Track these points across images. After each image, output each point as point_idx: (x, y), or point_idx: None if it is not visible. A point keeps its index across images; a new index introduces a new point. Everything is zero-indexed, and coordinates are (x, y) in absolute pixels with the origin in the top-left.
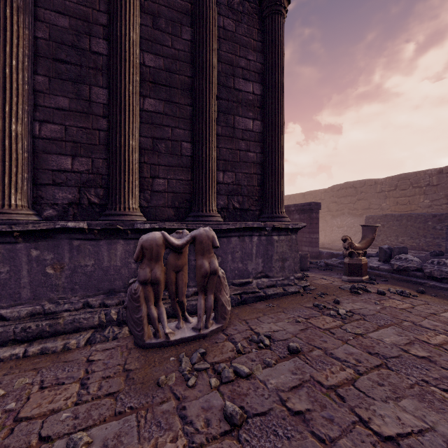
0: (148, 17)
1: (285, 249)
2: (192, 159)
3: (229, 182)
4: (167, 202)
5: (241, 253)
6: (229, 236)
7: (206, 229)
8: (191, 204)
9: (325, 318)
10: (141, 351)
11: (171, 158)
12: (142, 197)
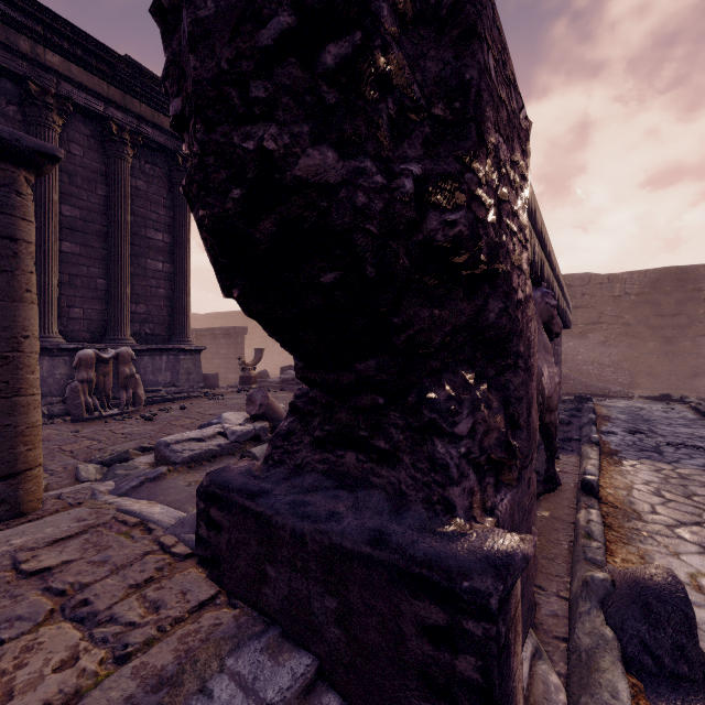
0: (65, 175)
1: (191, 366)
2: (106, 293)
3: (142, 312)
4: (83, 328)
5: (152, 368)
6: (142, 355)
7: (127, 348)
8: (106, 329)
9: (209, 401)
10: (82, 422)
11: (87, 292)
12: (59, 322)
